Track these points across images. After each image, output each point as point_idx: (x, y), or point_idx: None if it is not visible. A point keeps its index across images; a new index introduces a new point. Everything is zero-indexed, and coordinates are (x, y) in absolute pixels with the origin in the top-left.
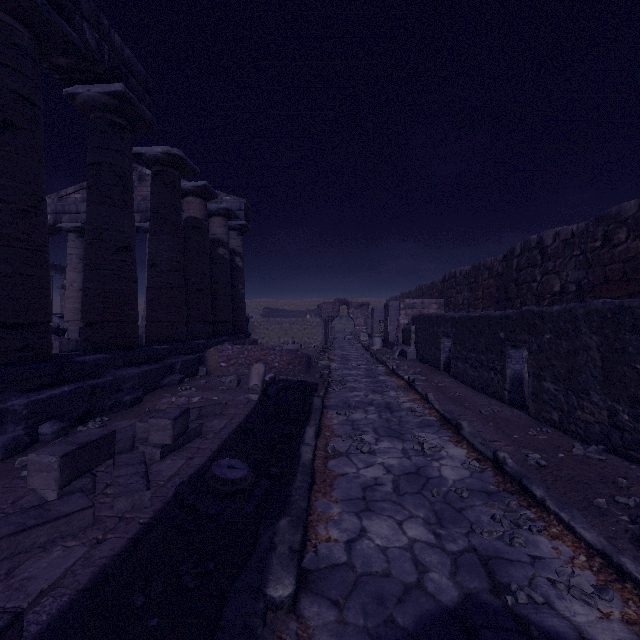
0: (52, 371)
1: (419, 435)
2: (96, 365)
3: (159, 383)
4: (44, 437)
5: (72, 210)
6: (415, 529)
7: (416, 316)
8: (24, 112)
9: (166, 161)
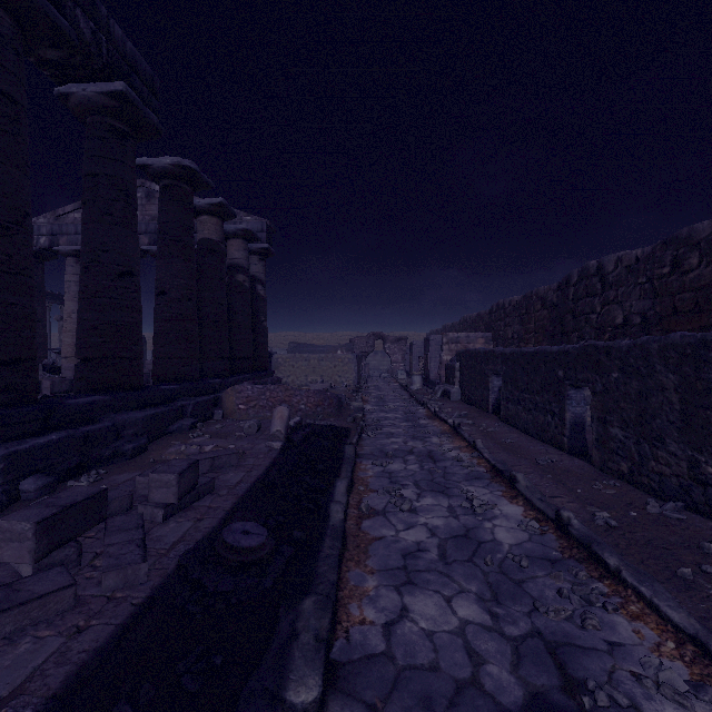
0: (37, 416)
1: (467, 489)
2: (92, 409)
3: (167, 429)
4: (26, 495)
5: (71, 231)
6: (467, 607)
7: (461, 352)
8: (4, 111)
9: (176, 174)
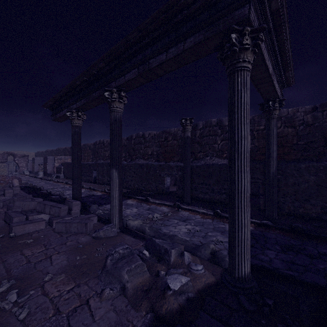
0: None
1: None
2: None
3: None
4: None
5: None
6: None
7: (64, 163)
8: None
9: None
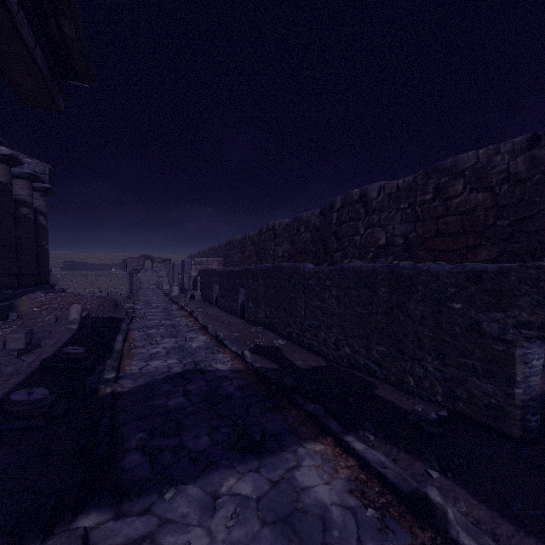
0: None
1: (186, 334)
2: None
3: None
4: None
5: None
6: (172, 361)
7: (201, 270)
8: None
9: None
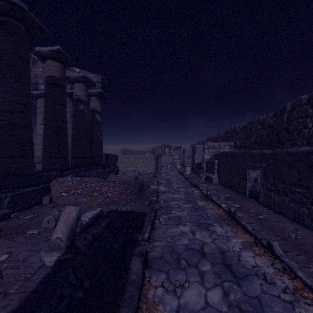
0: None
1: None
2: None
3: None
4: None
5: None
6: None
7: (218, 153)
8: None
9: (7, 10)
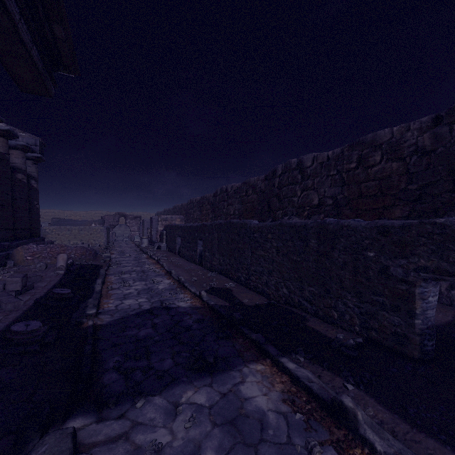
0: None
1: (154, 278)
2: None
3: None
4: None
5: None
6: (142, 300)
7: (166, 225)
8: None
9: None
